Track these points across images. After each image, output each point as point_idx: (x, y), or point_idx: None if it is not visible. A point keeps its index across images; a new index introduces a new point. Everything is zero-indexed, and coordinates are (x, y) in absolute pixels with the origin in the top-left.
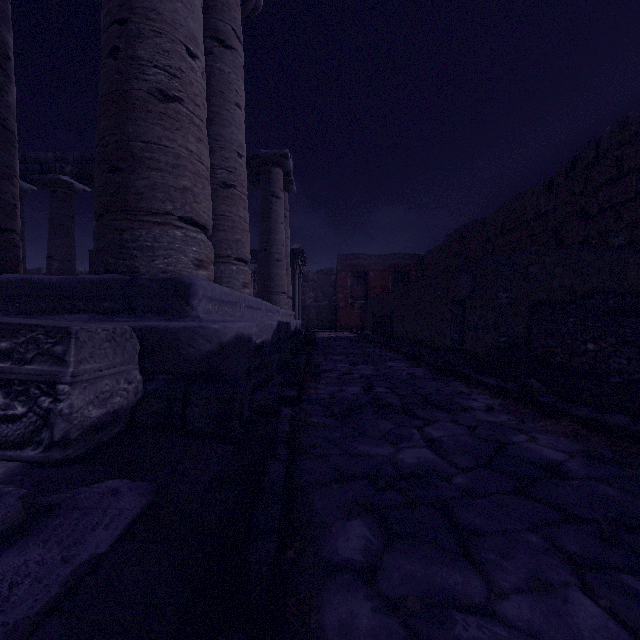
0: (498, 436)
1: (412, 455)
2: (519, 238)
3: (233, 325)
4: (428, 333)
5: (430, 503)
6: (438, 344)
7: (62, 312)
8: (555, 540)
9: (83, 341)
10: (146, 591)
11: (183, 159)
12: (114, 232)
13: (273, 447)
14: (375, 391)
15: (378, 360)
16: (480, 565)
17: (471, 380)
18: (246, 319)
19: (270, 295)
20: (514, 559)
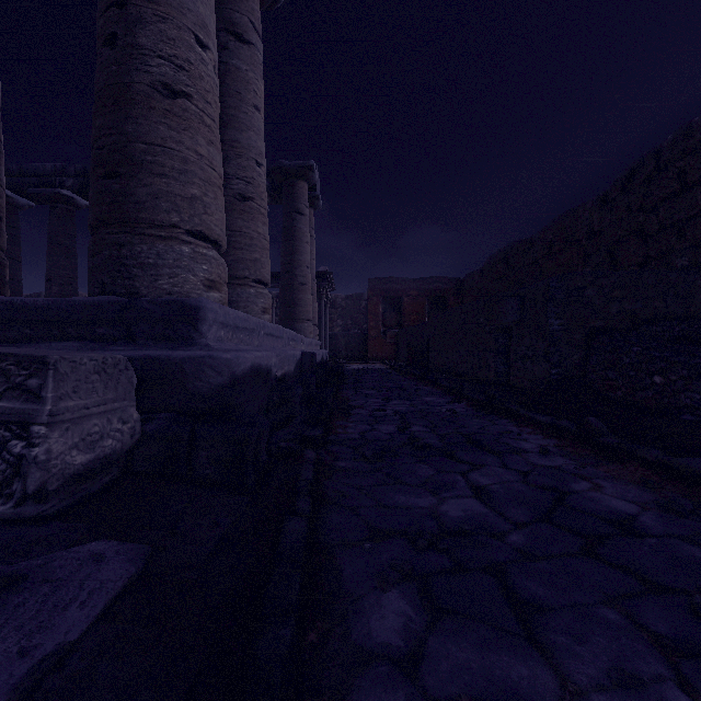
0: (556, 483)
1: (457, 507)
2: (569, 259)
3: (248, 355)
4: (469, 364)
5: (482, 568)
6: (481, 377)
7: (49, 340)
8: (637, 617)
9: (64, 373)
10: (124, 695)
11: (191, 164)
12: (111, 247)
13: (293, 499)
14: (412, 430)
15: (414, 395)
16: (548, 651)
17: (520, 417)
18: (265, 348)
19: (294, 322)
20: (590, 643)
